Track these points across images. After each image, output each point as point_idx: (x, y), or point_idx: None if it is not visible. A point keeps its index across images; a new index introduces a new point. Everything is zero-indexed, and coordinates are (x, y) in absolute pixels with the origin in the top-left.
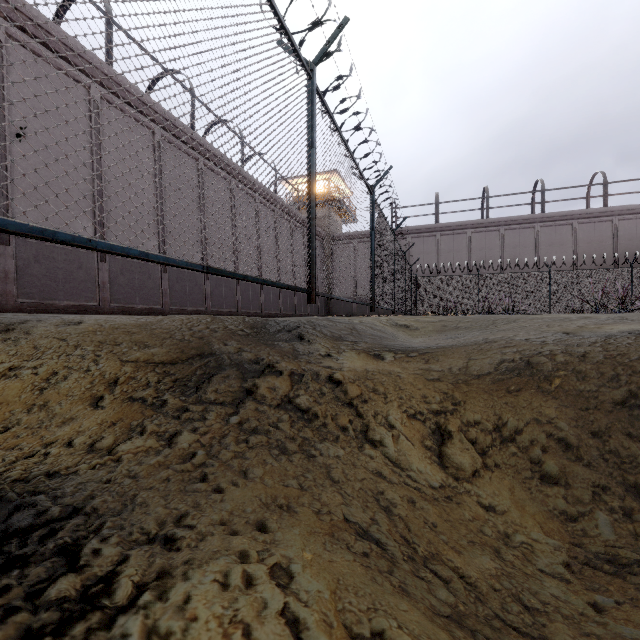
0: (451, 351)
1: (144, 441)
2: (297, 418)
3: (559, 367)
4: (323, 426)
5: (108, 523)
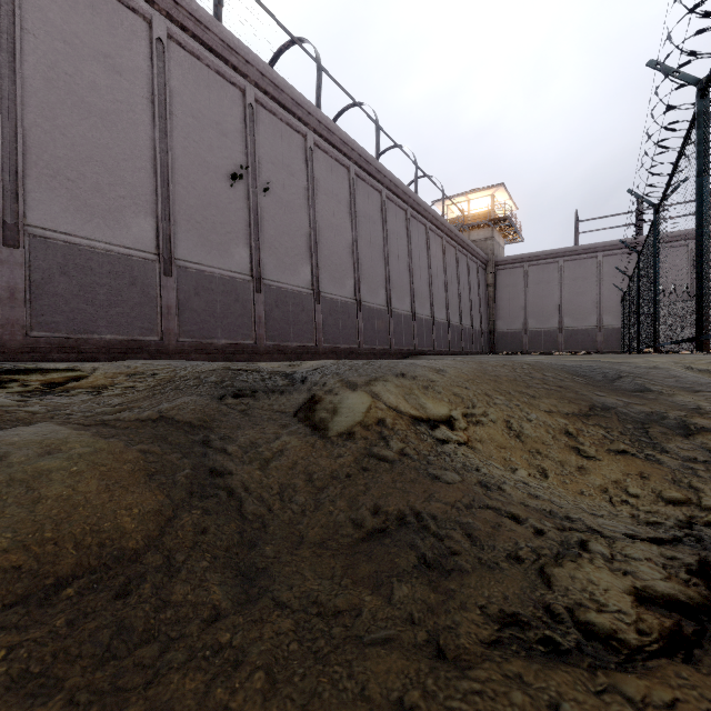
0: None
1: None
2: None
3: None
4: None
5: None
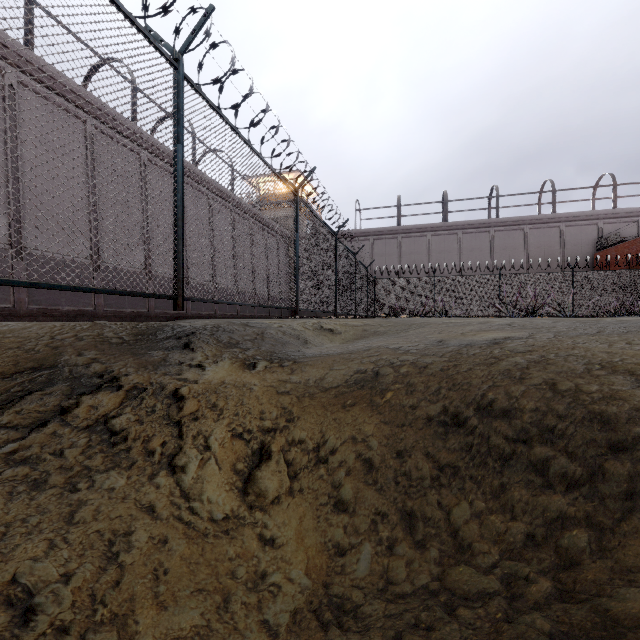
0: (323, 360)
1: None
2: (99, 442)
3: (398, 380)
4: (125, 450)
5: None
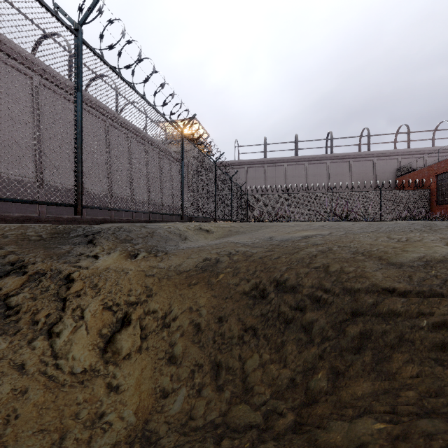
0: (185, 252)
1: None
2: None
3: (230, 265)
4: (15, 321)
5: None
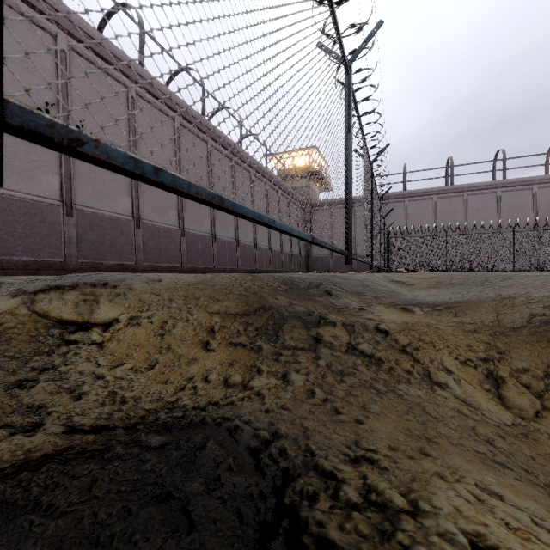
0: (474, 306)
1: (267, 379)
2: (367, 362)
3: None
4: (392, 369)
5: (312, 445)
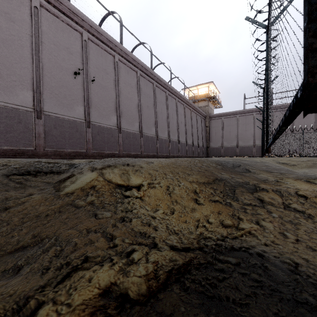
0: None
1: (249, 224)
2: (303, 216)
3: None
4: None
5: None
